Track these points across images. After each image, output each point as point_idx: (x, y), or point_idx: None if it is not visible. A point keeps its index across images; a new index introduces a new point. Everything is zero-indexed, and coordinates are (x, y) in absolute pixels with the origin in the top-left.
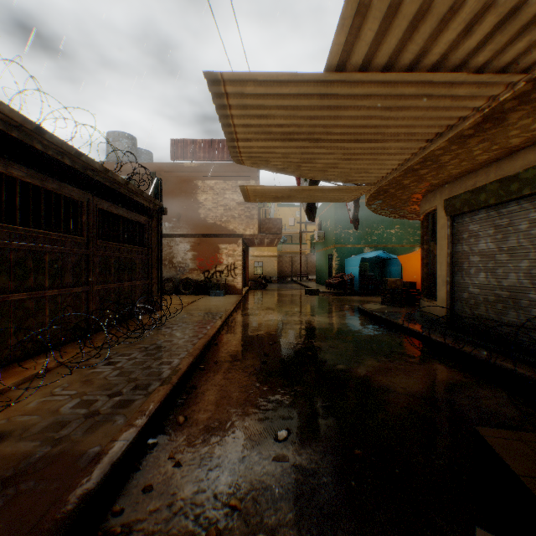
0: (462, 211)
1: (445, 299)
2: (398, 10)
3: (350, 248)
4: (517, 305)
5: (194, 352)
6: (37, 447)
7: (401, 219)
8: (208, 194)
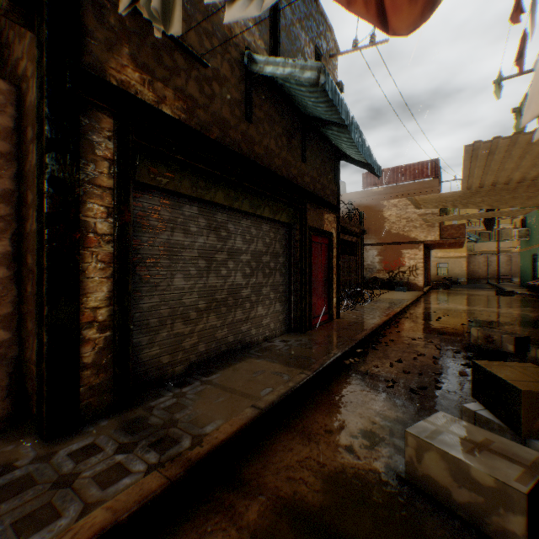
0: None
1: None
2: (485, 177)
3: None
4: None
5: (395, 311)
6: (354, 320)
7: None
8: (392, 211)
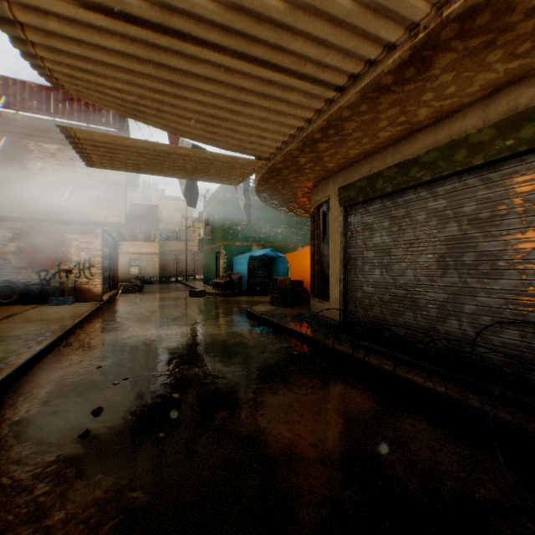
0: (358, 201)
1: (340, 299)
2: None
3: (239, 245)
4: (416, 304)
5: None
6: None
7: (286, 219)
8: (48, 163)
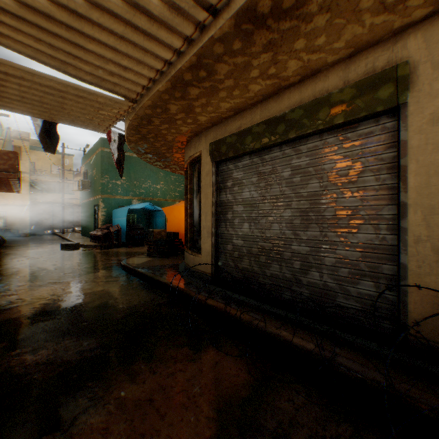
0: (229, 156)
1: (211, 252)
2: None
3: (118, 199)
4: (282, 257)
5: None
6: None
7: (165, 177)
8: None
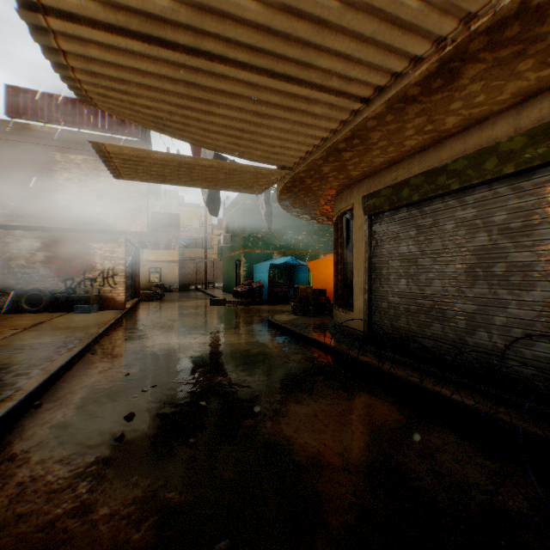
0: (383, 209)
1: (364, 309)
2: None
3: (259, 253)
4: (444, 316)
5: None
6: None
7: (308, 226)
8: (73, 173)
